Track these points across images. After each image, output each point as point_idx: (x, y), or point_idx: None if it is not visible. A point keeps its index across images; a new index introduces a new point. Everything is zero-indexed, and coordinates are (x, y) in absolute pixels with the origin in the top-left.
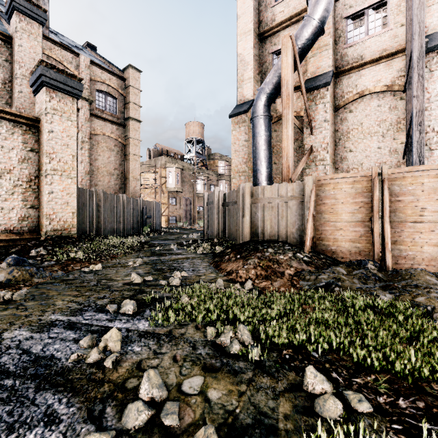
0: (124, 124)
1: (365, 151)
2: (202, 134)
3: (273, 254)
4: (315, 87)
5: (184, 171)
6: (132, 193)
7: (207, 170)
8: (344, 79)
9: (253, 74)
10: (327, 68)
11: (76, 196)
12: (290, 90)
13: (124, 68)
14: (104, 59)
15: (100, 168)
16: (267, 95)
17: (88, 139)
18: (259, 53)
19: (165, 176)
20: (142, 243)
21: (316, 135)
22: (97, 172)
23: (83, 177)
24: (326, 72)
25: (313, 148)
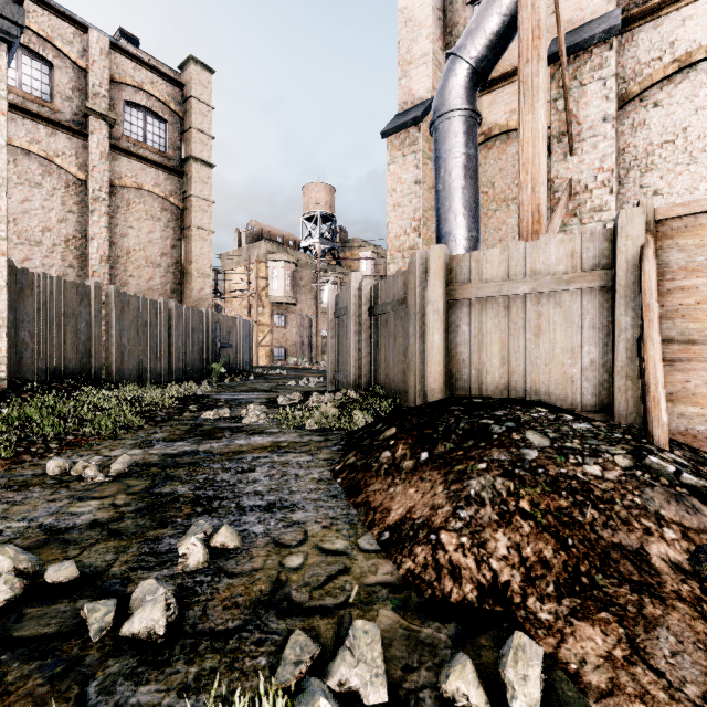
0: (181, 171)
1: (695, 191)
2: (332, 205)
3: (553, 454)
4: (580, 43)
5: (300, 268)
6: (195, 300)
7: (340, 266)
8: (641, 32)
9: (432, 46)
10: (605, 5)
11: (5, 285)
12: (542, 14)
13: (180, 65)
14: (148, 55)
15: (132, 251)
16: (470, 62)
17: (107, 195)
18: (442, 6)
19: (265, 277)
20: (189, 401)
21: (582, 154)
22: (126, 259)
23: (95, 268)
24: (602, 15)
25: (575, 184)
